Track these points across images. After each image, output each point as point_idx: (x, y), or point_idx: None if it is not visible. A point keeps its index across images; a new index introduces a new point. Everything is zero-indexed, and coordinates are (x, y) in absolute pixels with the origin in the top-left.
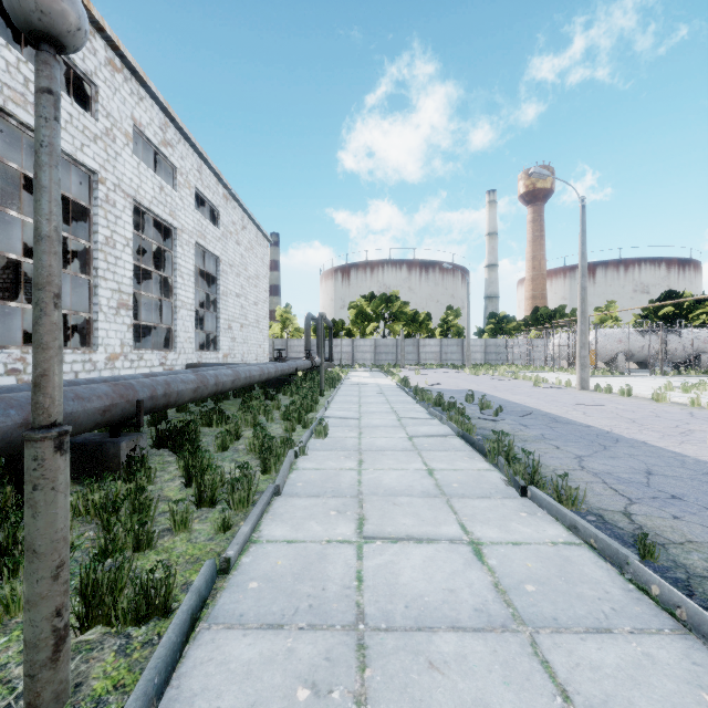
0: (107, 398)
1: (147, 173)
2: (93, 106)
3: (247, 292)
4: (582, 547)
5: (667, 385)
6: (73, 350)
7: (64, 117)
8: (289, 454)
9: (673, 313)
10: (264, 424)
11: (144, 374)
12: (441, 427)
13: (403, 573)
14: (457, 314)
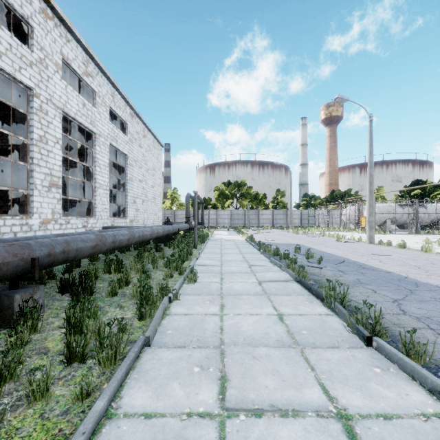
0: None
1: (73, 93)
2: (29, 41)
3: (147, 179)
4: None
5: (427, 240)
6: (12, 216)
7: (5, 46)
8: (163, 300)
9: (420, 194)
10: (151, 271)
11: (56, 234)
12: (282, 273)
13: None
14: (283, 194)
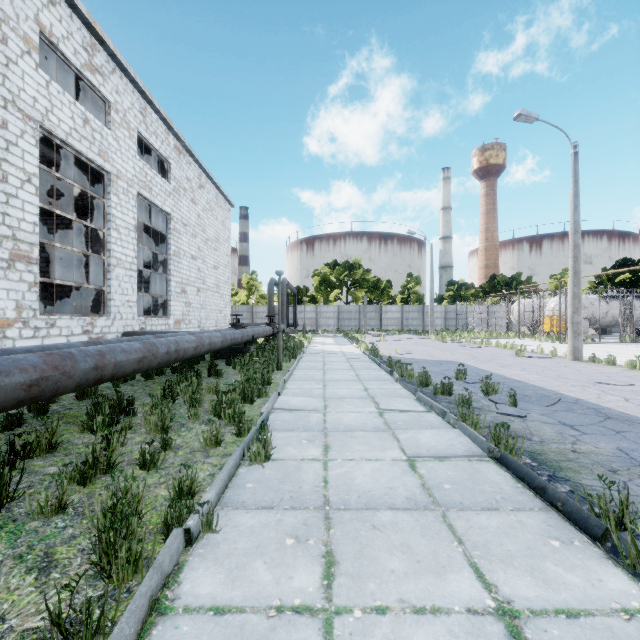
0: None
1: (63, 97)
2: None
3: (205, 255)
4: None
5: None
6: None
7: None
8: (162, 552)
9: (629, 280)
10: (183, 424)
11: None
12: (453, 434)
13: None
14: (417, 282)
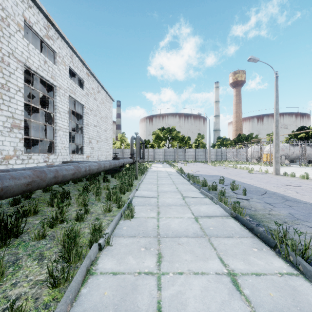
0: None
1: (35, 51)
2: None
3: (100, 124)
4: None
5: None
6: None
7: None
8: (90, 251)
9: (304, 136)
10: (93, 203)
11: None
12: (215, 207)
13: None
14: (202, 137)
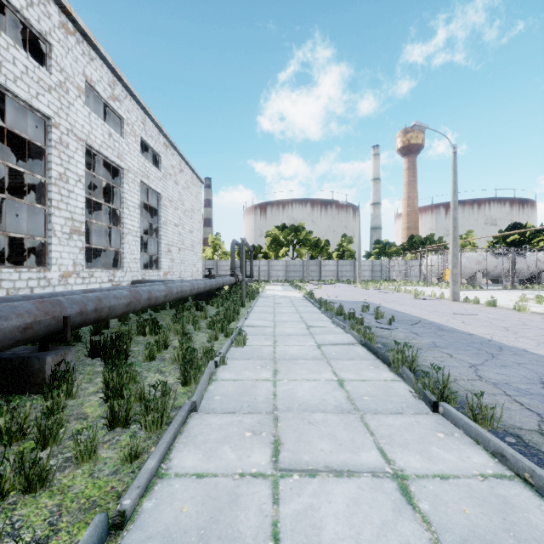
0: (29, 316)
1: (97, 121)
2: (48, 62)
3: (184, 222)
4: (515, 481)
5: (523, 297)
6: (29, 268)
7: (20, 69)
8: (209, 365)
9: (518, 240)
10: (192, 332)
11: (83, 290)
12: (345, 336)
13: (325, 526)
14: (350, 241)
